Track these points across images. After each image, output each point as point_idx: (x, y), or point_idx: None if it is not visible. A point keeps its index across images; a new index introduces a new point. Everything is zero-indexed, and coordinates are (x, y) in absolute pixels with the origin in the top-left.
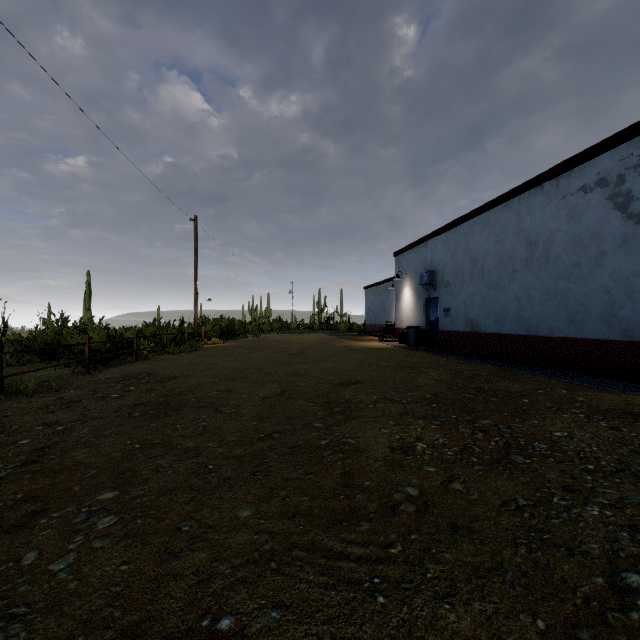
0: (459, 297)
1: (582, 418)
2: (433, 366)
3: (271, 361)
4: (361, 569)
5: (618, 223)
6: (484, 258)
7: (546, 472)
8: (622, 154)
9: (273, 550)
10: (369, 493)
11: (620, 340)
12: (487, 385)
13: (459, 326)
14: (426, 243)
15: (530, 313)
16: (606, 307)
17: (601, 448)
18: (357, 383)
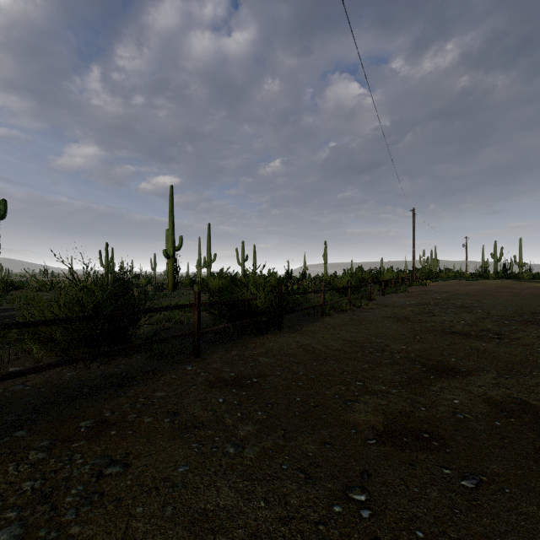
0: None
1: None
2: None
3: (490, 289)
4: None
5: None
6: None
7: None
8: None
9: None
10: None
11: None
12: None
13: None
14: None
15: None
16: None
17: None
18: None
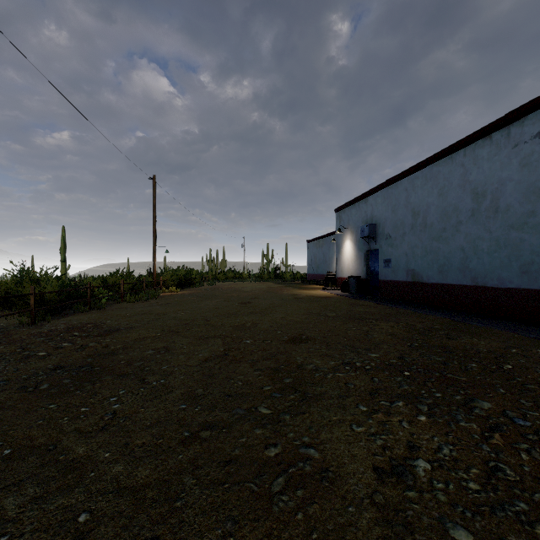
0: (400, 249)
1: None
2: (381, 317)
3: (220, 311)
4: None
5: None
6: (426, 211)
7: None
8: None
9: None
10: None
11: None
12: (449, 342)
13: (400, 276)
14: (366, 199)
15: (477, 264)
16: None
17: None
18: (308, 340)
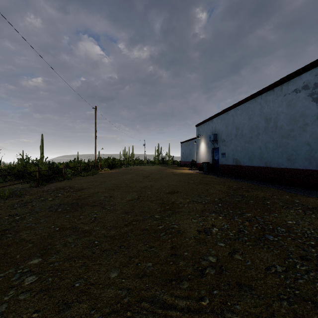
0: (229, 147)
1: (301, 212)
2: (217, 183)
3: (133, 180)
4: (184, 317)
5: (314, 108)
6: (242, 127)
7: (288, 246)
8: (316, 72)
9: (129, 302)
10: (187, 260)
11: (315, 169)
12: (246, 193)
13: (229, 162)
14: (212, 120)
15: (267, 155)
16: (308, 152)
17: (316, 231)
18: (178, 192)
